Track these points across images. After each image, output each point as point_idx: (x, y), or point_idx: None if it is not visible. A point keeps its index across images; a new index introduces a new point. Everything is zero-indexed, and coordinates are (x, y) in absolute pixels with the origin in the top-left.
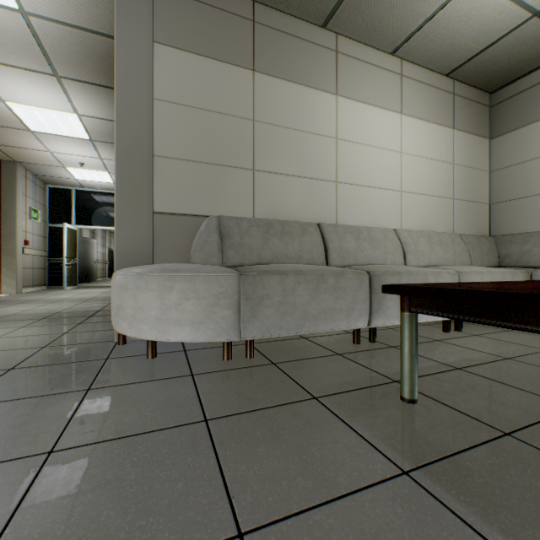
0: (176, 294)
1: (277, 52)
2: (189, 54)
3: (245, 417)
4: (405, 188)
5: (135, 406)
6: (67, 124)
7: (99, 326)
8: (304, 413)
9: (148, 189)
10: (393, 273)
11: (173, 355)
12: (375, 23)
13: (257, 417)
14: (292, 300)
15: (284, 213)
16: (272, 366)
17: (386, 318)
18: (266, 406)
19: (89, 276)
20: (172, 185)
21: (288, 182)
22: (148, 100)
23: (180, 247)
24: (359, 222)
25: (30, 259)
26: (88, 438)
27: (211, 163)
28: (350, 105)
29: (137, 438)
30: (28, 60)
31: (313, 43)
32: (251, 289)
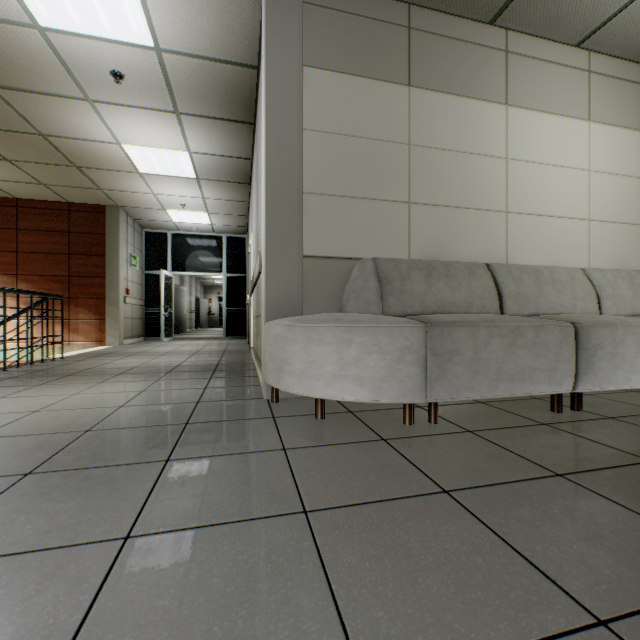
0: (356, 347)
1: (435, 61)
2: (339, 75)
3: (490, 491)
4: (593, 216)
5: (350, 470)
6: (177, 163)
7: (232, 381)
8: (560, 491)
9: (298, 230)
10: (605, 325)
11: (342, 416)
12: (562, 9)
13: (505, 492)
14: (484, 357)
15: (444, 253)
16: (470, 434)
17: (595, 381)
18: (504, 480)
19: (179, 327)
20: (321, 224)
21: (448, 215)
22: (298, 132)
23: (329, 295)
24: (533, 260)
25: (130, 309)
26: (330, 500)
27: (362, 197)
28: (523, 115)
29: (383, 505)
30: (152, 99)
31: (478, 45)
32: (439, 343)
